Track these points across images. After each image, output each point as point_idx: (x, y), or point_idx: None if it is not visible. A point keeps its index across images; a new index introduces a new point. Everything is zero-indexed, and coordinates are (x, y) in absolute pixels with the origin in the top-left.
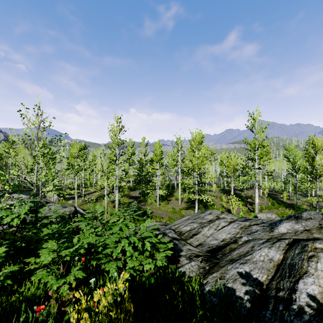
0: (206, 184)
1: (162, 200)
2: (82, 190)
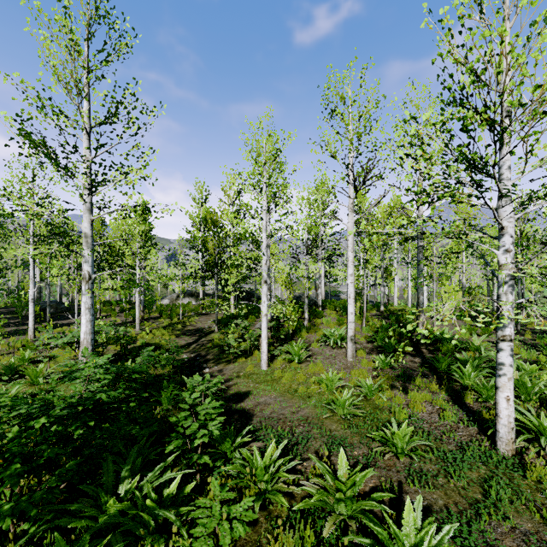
0: (396, 300)
1: (280, 340)
2: (72, 314)
